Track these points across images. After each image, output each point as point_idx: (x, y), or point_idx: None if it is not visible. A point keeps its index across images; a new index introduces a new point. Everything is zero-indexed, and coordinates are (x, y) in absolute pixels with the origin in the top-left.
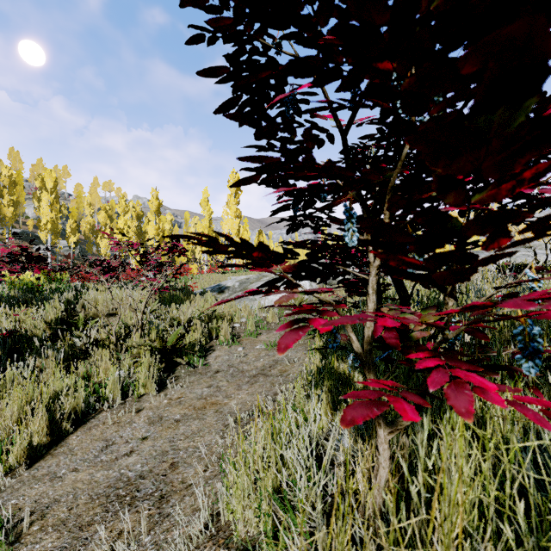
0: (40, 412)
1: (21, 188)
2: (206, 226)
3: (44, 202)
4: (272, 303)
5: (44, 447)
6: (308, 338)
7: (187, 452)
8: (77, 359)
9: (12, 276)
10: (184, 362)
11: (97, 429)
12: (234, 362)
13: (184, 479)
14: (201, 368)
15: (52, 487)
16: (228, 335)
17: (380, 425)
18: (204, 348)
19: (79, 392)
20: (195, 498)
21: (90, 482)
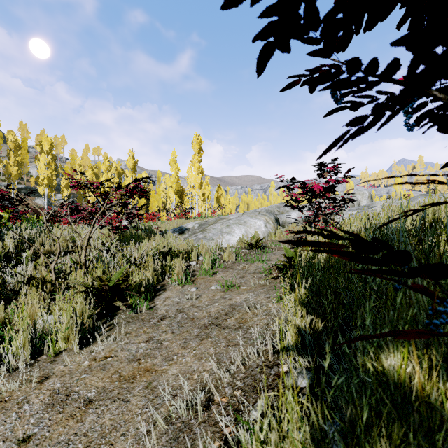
0: None
1: (25, 151)
2: (174, 182)
3: (41, 162)
4: (229, 242)
5: None
6: (269, 278)
7: None
8: (6, 300)
9: None
10: (123, 307)
11: None
12: (184, 306)
13: None
14: (145, 312)
15: None
16: (181, 274)
17: None
18: (155, 287)
19: None
20: None
21: None
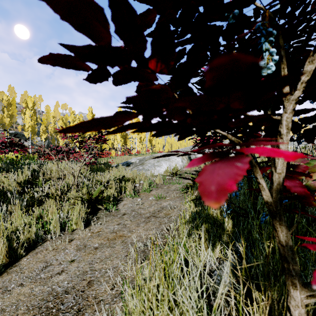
0: (1, 242)
1: (14, 107)
2: None
3: (27, 115)
4: (159, 172)
5: (3, 266)
6: (182, 193)
7: (100, 272)
8: (35, 206)
9: (0, 155)
10: (103, 208)
11: (41, 253)
12: (135, 208)
13: (97, 295)
14: (113, 211)
15: (2, 299)
16: (132, 191)
17: (296, 286)
18: (116, 199)
19: (32, 227)
20: (103, 314)
21: (30, 295)
